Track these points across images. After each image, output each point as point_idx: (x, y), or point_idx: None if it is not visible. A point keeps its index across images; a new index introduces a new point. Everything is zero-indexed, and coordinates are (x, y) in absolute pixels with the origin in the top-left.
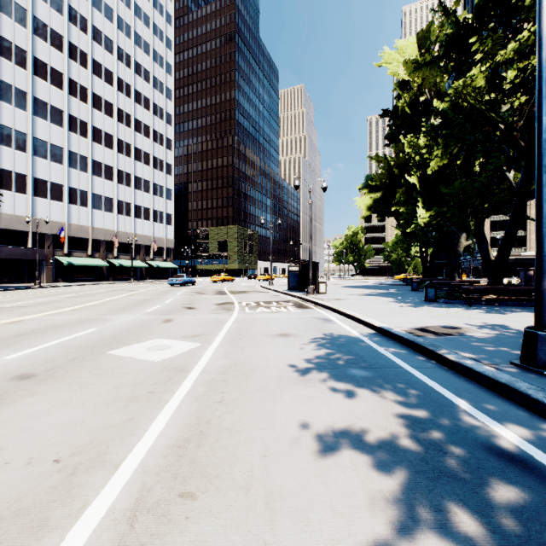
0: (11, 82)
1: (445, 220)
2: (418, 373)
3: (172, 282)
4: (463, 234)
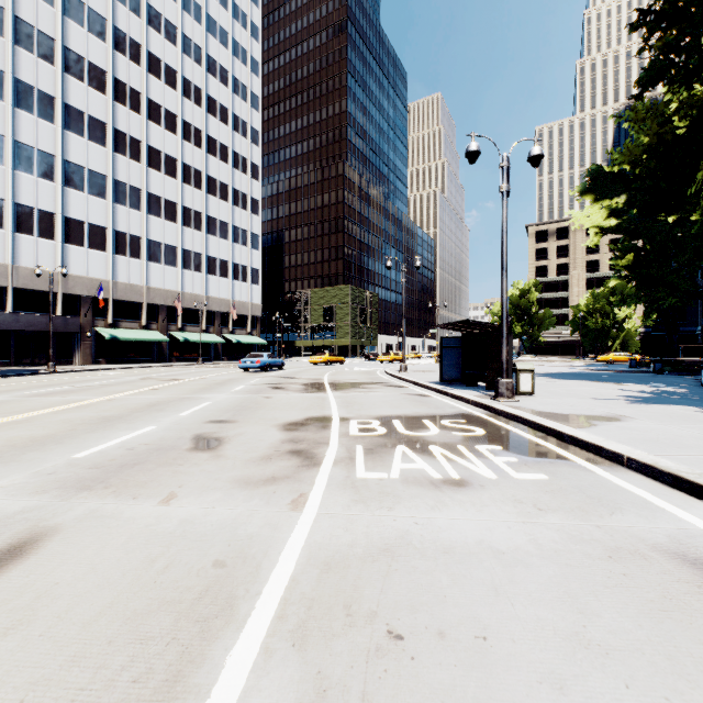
0: (32, 82)
1: None
2: None
3: (245, 366)
4: None
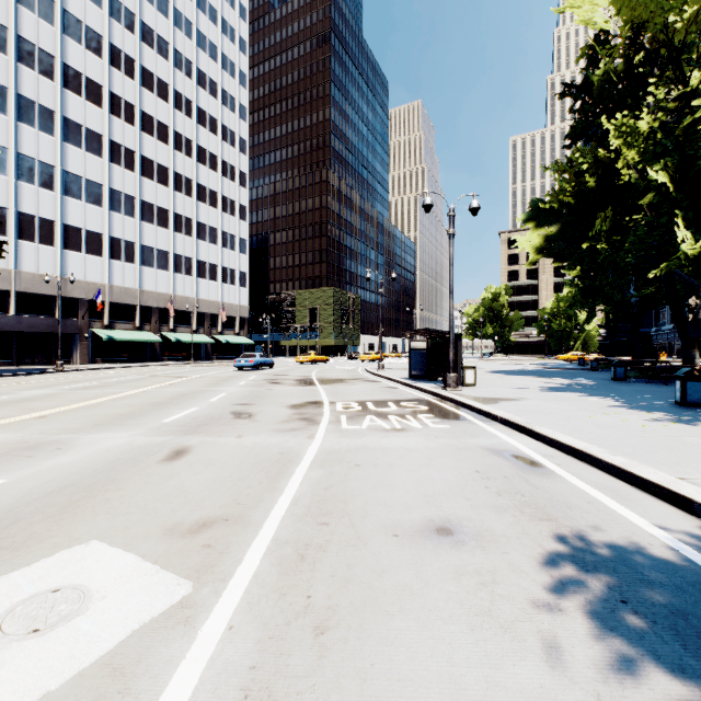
0: (34, 97)
1: None
2: None
3: (240, 364)
4: None
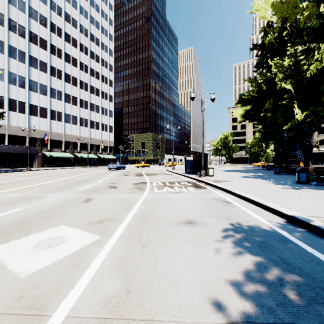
0: (16, 46)
1: (319, 117)
2: None
3: (110, 167)
4: (315, 132)
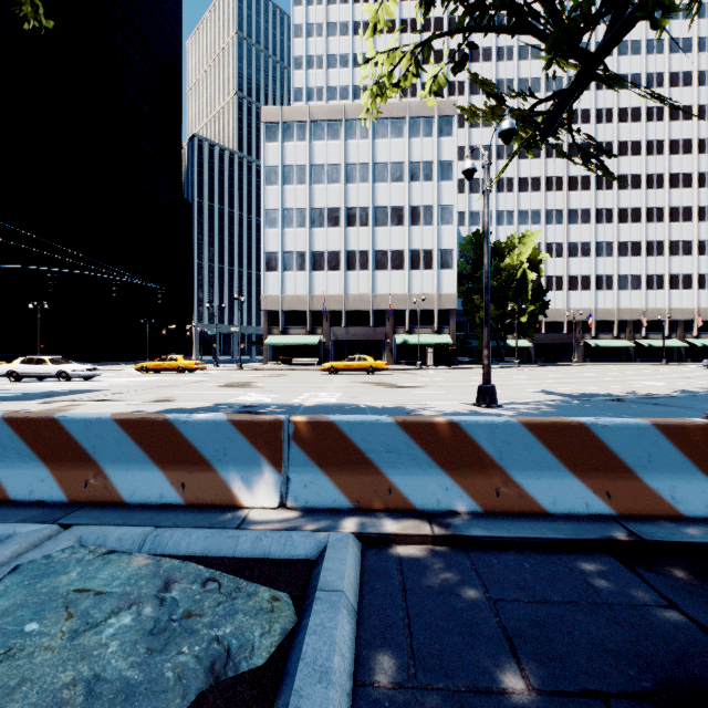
0: (552, 207)
1: None
2: None
3: (707, 364)
4: None
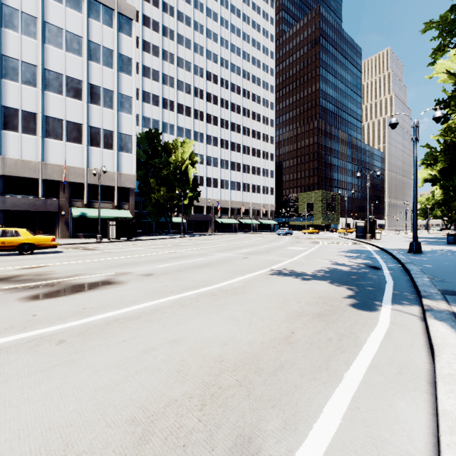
0: (198, 130)
1: None
2: (375, 254)
3: (279, 233)
4: None
